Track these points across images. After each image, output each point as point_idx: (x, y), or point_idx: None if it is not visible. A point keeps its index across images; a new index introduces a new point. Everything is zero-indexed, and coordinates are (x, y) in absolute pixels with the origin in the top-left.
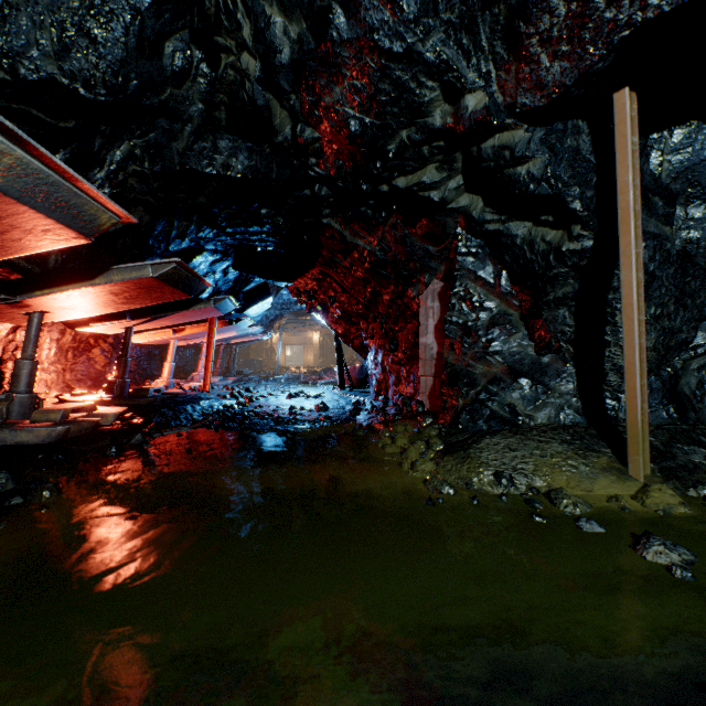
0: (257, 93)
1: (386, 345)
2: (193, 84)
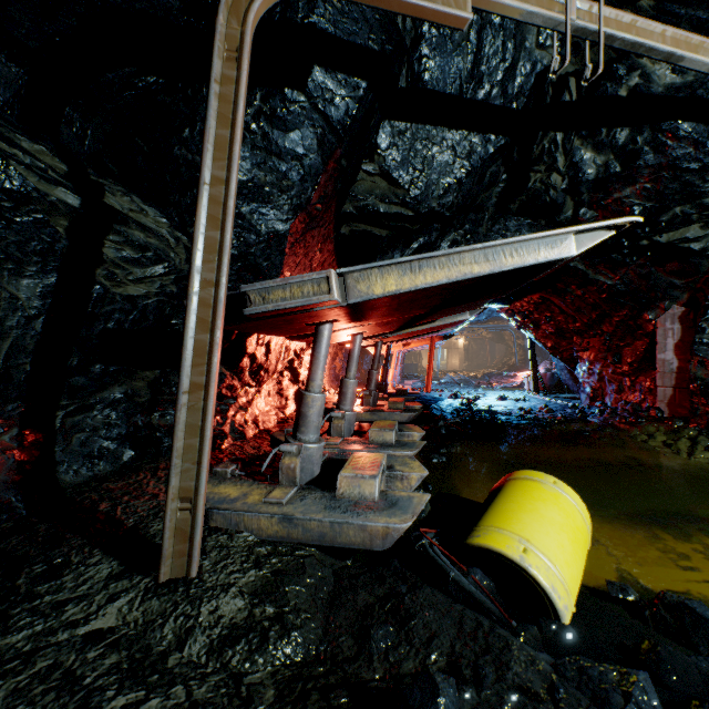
0: (559, 196)
1: (608, 359)
2: (494, 188)
